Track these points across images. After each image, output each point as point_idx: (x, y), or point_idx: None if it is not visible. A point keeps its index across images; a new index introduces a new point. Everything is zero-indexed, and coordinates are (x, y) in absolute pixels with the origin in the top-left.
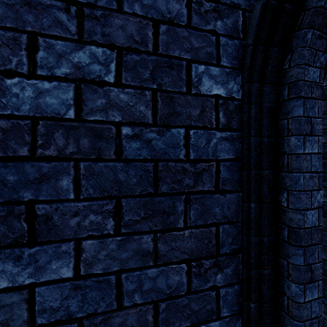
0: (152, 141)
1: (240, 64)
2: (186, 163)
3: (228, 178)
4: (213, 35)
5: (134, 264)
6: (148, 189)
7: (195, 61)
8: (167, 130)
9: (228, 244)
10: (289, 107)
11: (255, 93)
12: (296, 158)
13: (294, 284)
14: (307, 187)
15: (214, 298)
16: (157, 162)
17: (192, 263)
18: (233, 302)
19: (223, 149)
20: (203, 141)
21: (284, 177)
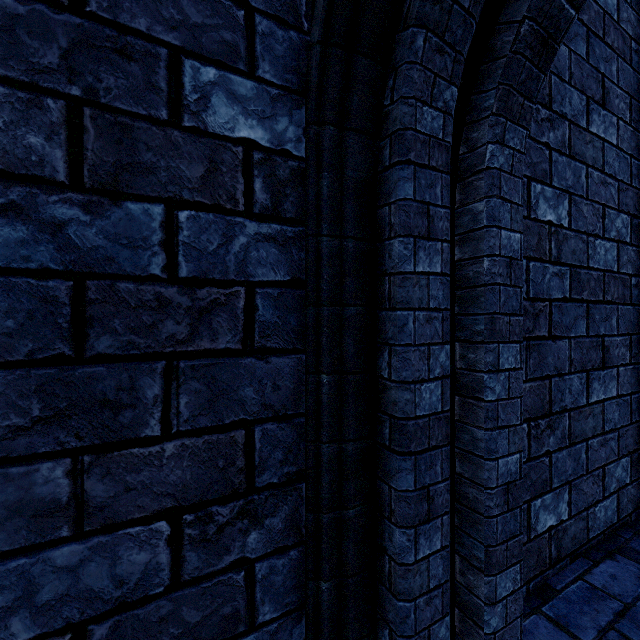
0: (66, 226)
1: (303, 85)
2: (169, 287)
3: (276, 323)
4: (239, 7)
5: (9, 542)
6: (56, 346)
7: (194, 53)
8: (113, 204)
9: (274, 465)
10: (392, 180)
11: (330, 148)
12: (401, 281)
13: (398, 529)
14: (421, 339)
15: (242, 587)
16: (84, 279)
17: (184, 516)
18: (287, 587)
19: (262, 260)
20: (213, 239)
21: (385, 320)
